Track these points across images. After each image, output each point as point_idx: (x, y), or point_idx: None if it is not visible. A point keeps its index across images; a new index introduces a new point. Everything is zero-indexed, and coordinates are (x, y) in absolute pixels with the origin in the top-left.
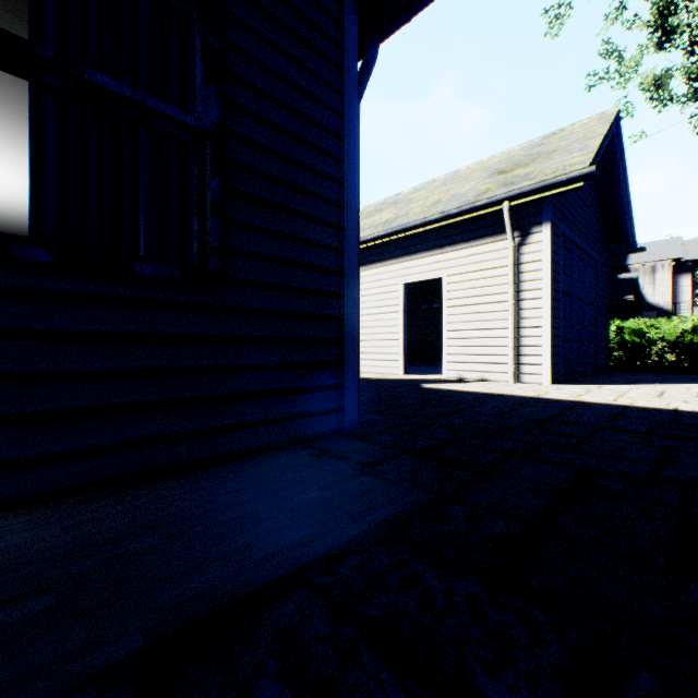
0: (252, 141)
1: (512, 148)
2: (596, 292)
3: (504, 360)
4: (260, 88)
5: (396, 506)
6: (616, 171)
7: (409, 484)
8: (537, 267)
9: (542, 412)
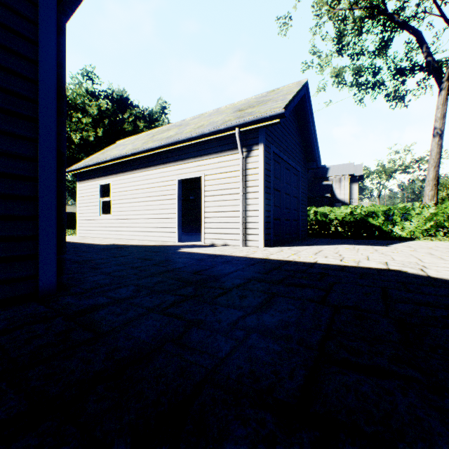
0: None
1: (251, 97)
2: (299, 190)
3: (238, 232)
4: None
5: None
6: (308, 118)
7: None
8: (256, 172)
9: (231, 268)
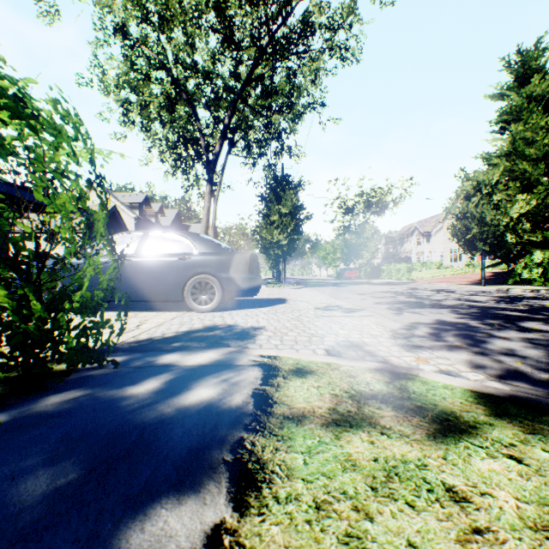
0: None
1: None
2: None
3: None
4: None
5: None
6: (120, 220)
7: None
8: None
9: None
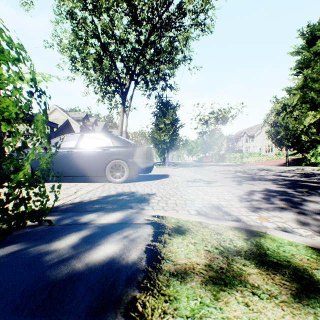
0: None
1: (50, 118)
2: None
3: None
4: None
5: None
6: (70, 128)
7: None
8: None
9: None
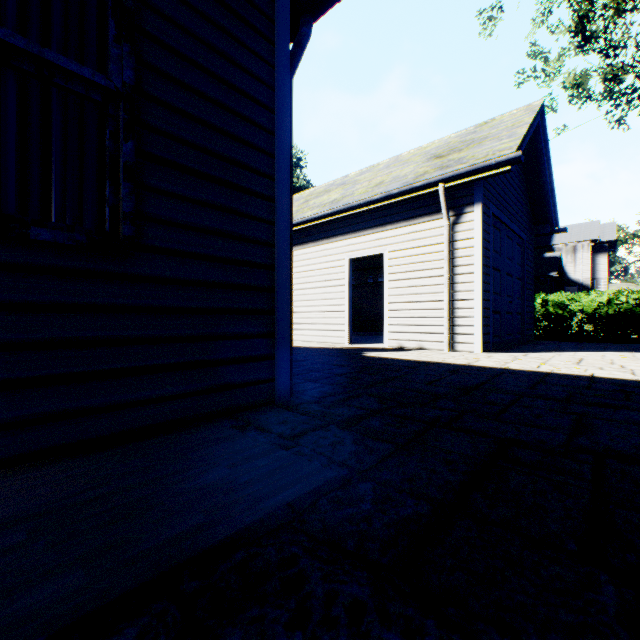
0: (173, 106)
1: (448, 136)
2: (523, 268)
3: (440, 330)
4: (181, 53)
5: (304, 486)
6: (541, 158)
7: (325, 459)
8: (469, 244)
9: (470, 380)
